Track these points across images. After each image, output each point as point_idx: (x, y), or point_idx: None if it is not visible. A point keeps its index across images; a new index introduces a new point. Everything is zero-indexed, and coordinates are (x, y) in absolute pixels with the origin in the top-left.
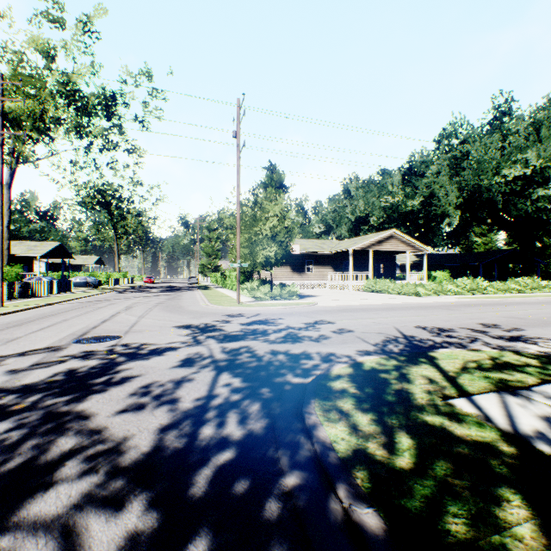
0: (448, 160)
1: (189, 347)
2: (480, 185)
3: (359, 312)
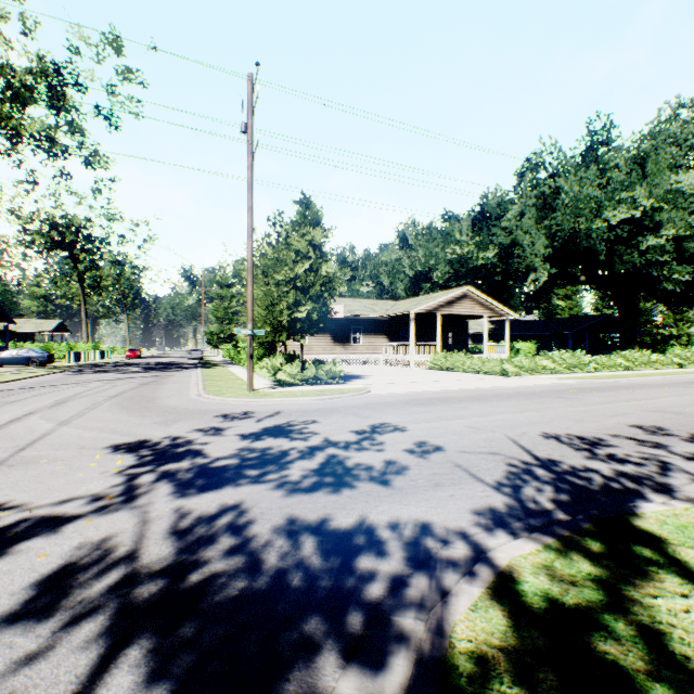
0: (534, 198)
1: (98, 516)
2: (578, 230)
3: (438, 406)
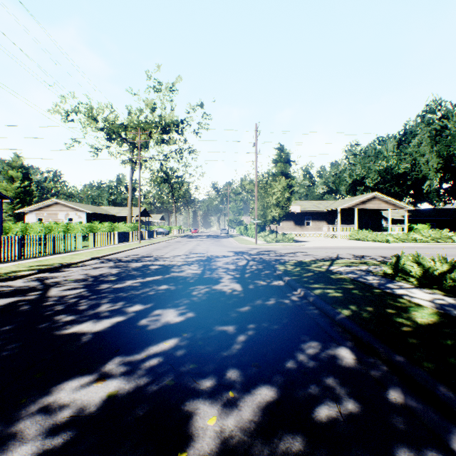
0: (428, 133)
1: (236, 256)
2: (451, 155)
3: (326, 249)
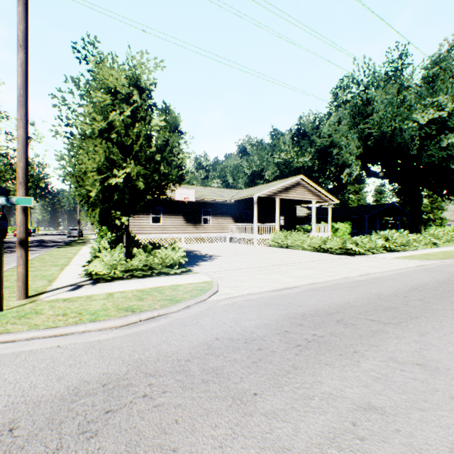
0: (349, 108)
1: None
2: (395, 127)
3: (365, 359)
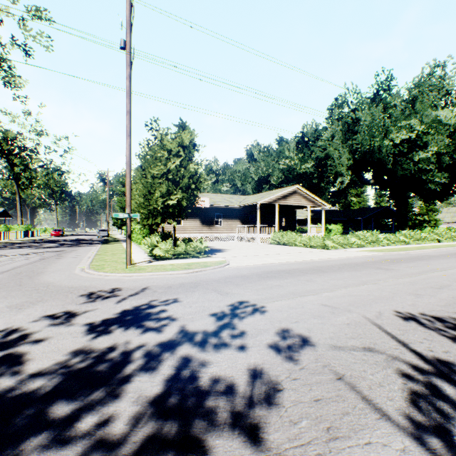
0: (341, 126)
1: None
2: (373, 146)
3: (287, 279)
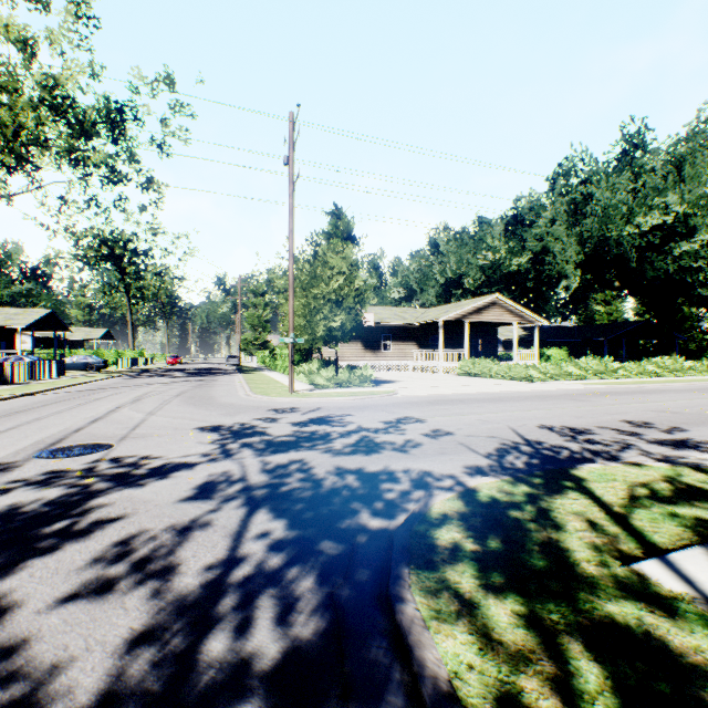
0: (565, 205)
1: (212, 463)
2: (608, 237)
3: (457, 405)
